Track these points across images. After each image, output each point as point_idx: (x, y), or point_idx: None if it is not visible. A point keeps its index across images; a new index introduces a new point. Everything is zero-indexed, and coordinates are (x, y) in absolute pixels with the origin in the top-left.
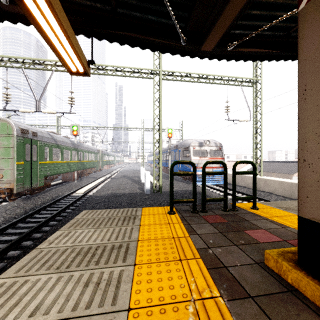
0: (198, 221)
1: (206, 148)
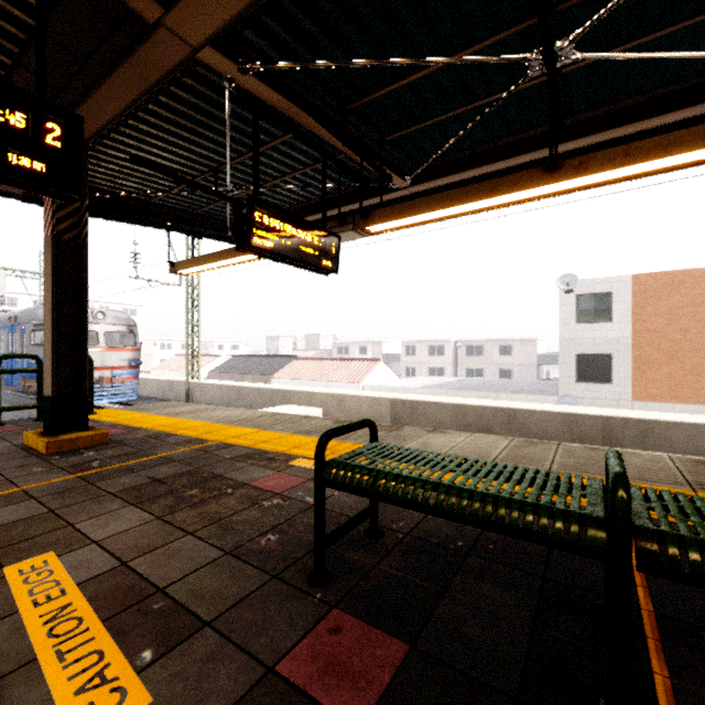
0: None
1: (97, 328)
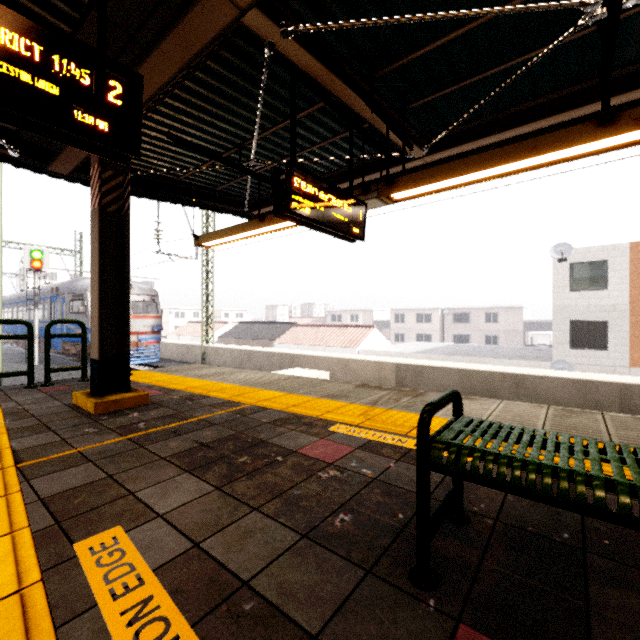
0: (29, 393)
1: None
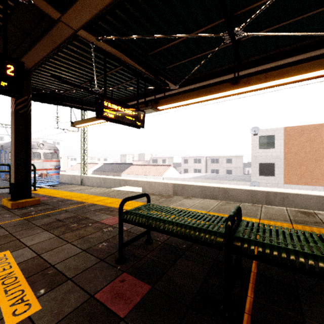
0: None
1: (40, 151)
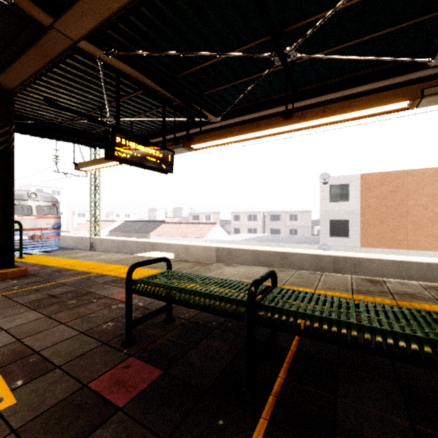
0: None
1: (31, 204)
